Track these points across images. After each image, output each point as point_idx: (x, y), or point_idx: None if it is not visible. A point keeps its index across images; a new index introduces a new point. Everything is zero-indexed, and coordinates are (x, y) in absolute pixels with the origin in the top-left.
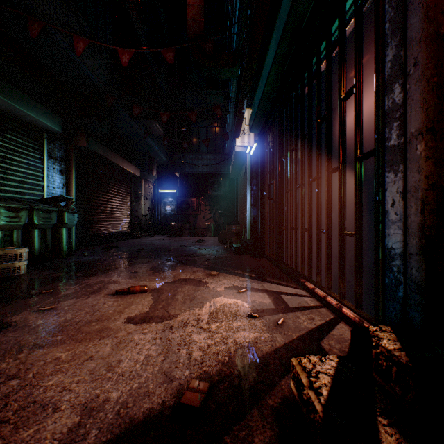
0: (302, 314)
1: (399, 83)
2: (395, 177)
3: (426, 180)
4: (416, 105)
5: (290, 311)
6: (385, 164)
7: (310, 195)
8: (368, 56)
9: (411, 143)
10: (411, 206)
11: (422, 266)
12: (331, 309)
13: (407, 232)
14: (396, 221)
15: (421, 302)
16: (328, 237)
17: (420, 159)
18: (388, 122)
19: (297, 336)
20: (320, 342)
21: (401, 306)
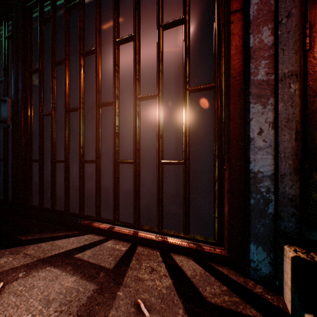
0: (137, 271)
1: (268, 27)
2: (264, 109)
3: (299, 113)
4: (290, 50)
5: (122, 277)
6: (250, 96)
7: (100, 121)
8: (149, 12)
9: (284, 81)
10: (284, 134)
11: (296, 183)
12: (149, 244)
13: (279, 156)
14: (265, 147)
15: (295, 213)
16: (137, 168)
17: (295, 96)
18: (255, 58)
19: (186, 315)
20: (207, 299)
21: (271, 221)
